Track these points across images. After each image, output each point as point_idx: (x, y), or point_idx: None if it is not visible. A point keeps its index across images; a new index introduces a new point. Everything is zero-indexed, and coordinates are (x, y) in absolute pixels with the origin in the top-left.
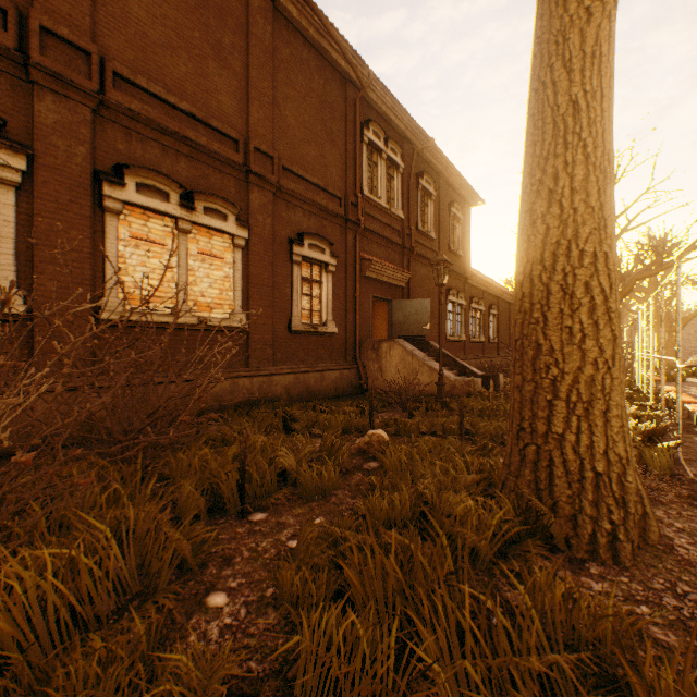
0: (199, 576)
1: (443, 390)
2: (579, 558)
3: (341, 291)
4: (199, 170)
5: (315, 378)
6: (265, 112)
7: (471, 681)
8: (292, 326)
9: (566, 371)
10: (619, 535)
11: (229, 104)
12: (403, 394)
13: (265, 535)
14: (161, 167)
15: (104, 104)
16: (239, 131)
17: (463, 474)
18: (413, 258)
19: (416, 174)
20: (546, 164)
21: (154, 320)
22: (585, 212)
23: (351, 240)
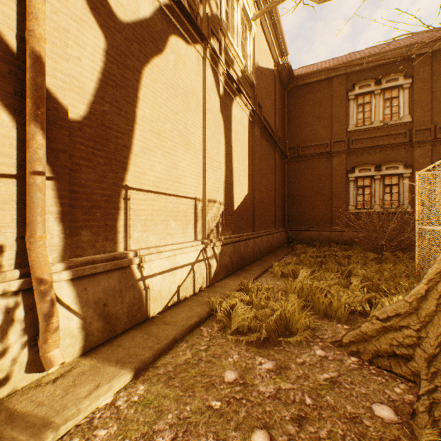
0: None
1: None
2: None
3: None
4: None
5: None
6: None
7: None
8: None
9: None
10: None
11: None
12: None
13: None
14: None
15: (434, 141)
16: None
17: None
18: None
19: None
20: None
21: None
22: None
23: None
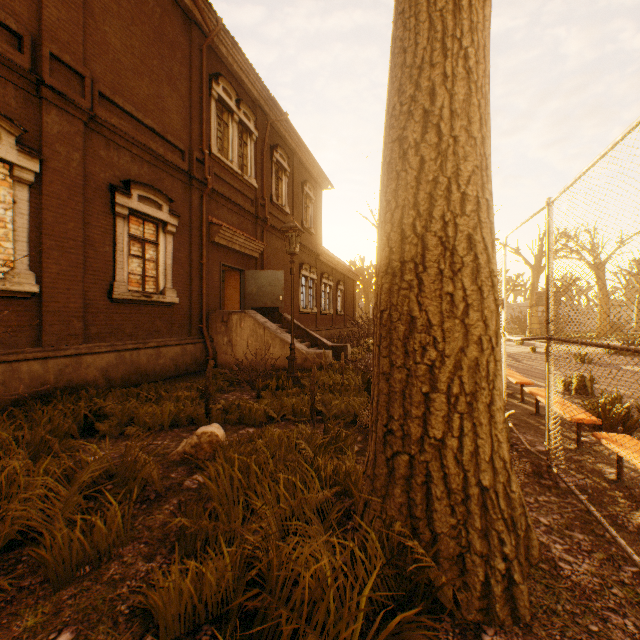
0: None
1: (295, 364)
2: (472, 621)
3: (184, 256)
4: None
5: (148, 356)
6: (70, 14)
7: None
8: (114, 293)
9: (447, 354)
10: (514, 575)
11: None
12: (253, 371)
13: None
14: None
15: None
16: (23, 23)
17: (315, 486)
18: (267, 230)
19: (271, 146)
20: (420, 76)
21: None
22: (467, 144)
23: (197, 200)
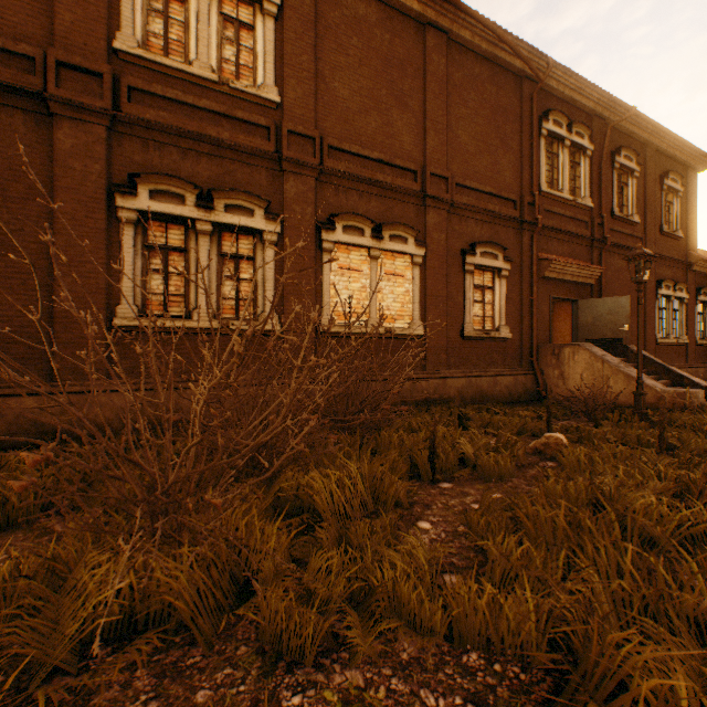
0: (409, 511)
1: (642, 400)
2: None
3: (515, 295)
4: (385, 205)
5: (487, 382)
6: (439, 139)
7: (625, 605)
8: (464, 332)
9: None
10: None
11: (408, 141)
12: (589, 403)
13: (452, 497)
14: (358, 209)
15: (322, 172)
16: (416, 162)
17: (652, 481)
18: (605, 250)
19: (610, 152)
20: None
21: (353, 331)
22: None
23: (526, 241)
